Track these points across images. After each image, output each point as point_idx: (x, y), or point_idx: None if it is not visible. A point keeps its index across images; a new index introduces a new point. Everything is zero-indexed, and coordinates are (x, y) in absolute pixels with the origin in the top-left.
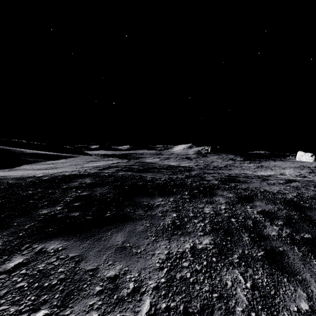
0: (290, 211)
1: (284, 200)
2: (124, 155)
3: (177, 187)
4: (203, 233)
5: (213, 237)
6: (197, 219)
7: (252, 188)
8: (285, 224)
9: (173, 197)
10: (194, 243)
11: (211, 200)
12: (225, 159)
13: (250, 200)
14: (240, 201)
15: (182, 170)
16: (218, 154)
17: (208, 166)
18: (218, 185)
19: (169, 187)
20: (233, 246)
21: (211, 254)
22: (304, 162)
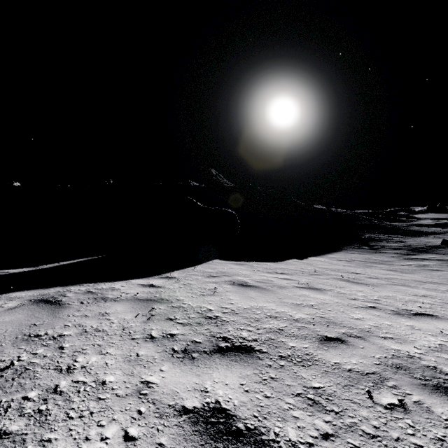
0: None
1: None
2: None
3: None
4: None
5: None
6: None
7: None
8: None
9: None
10: None
11: None
12: None
13: None
14: None
15: None
16: None
17: None
18: None
19: None
20: None
21: None
22: None
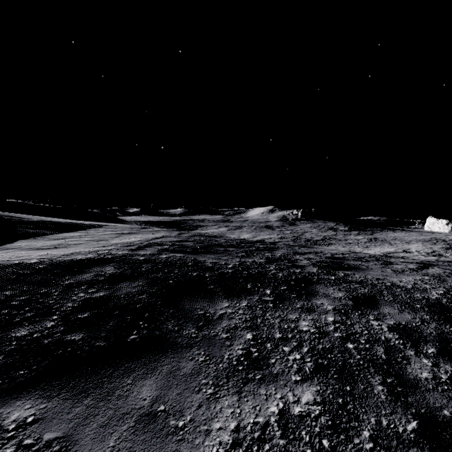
0: (441, 325)
1: (427, 302)
2: (176, 223)
3: (253, 281)
4: (301, 376)
5: (318, 387)
6: (288, 345)
7: (371, 280)
8: (441, 354)
9: (247, 299)
10: (285, 402)
11: (309, 304)
12: (322, 228)
13: (372, 304)
14: (357, 306)
15: (261, 248)
16: (312, 221)
17: (298, 238)
18: (318, 275)
19: (241, 281)
20: (358, 407)
21: (319, 428)
22: (437, 232)
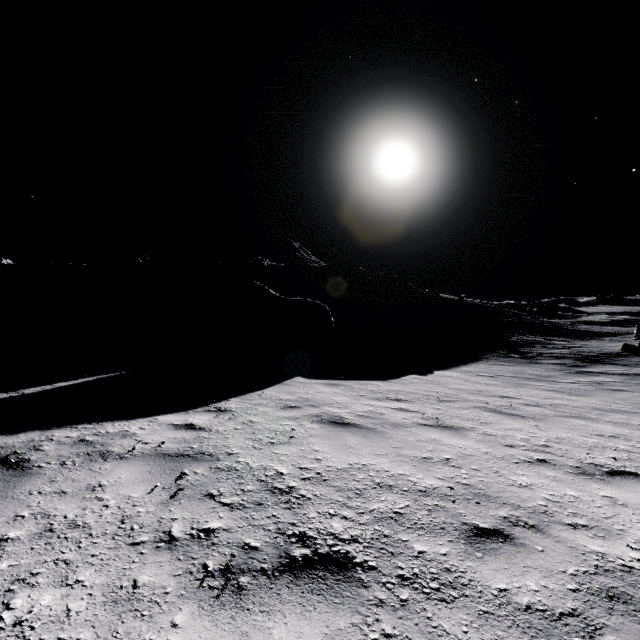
0: None
1: None
2: None
3: None
4: None
5: None
6: None
7: None
8: None
9: None
10: None
11: None
12: None
13: None
14: None
15: None
16: None
17: None
18: None
19: None
20: None
21: None
22: None
